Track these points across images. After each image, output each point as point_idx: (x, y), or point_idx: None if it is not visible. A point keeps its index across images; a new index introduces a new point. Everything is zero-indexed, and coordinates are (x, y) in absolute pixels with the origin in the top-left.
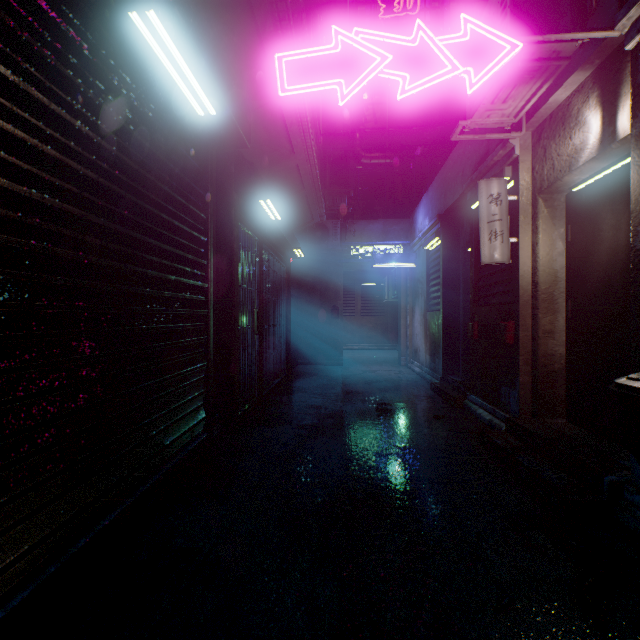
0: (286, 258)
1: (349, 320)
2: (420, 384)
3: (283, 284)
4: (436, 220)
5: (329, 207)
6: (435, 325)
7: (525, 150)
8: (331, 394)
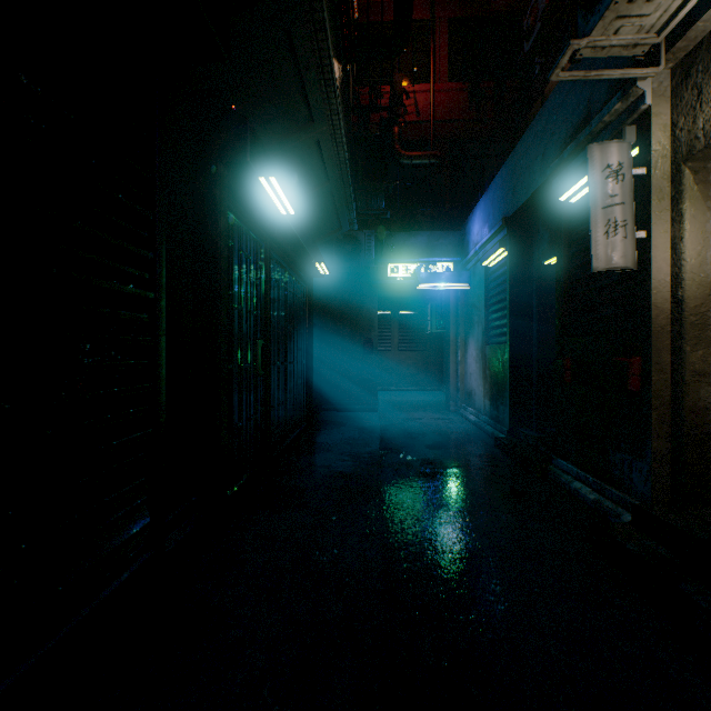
0: (306, 276)
1: (385, 356)
2: (479, 438)
3: (302, 309)
4: (501, 225)
5: (361, 210)
6: (498, 362)
7: (660, 98)
8: (364, 454)
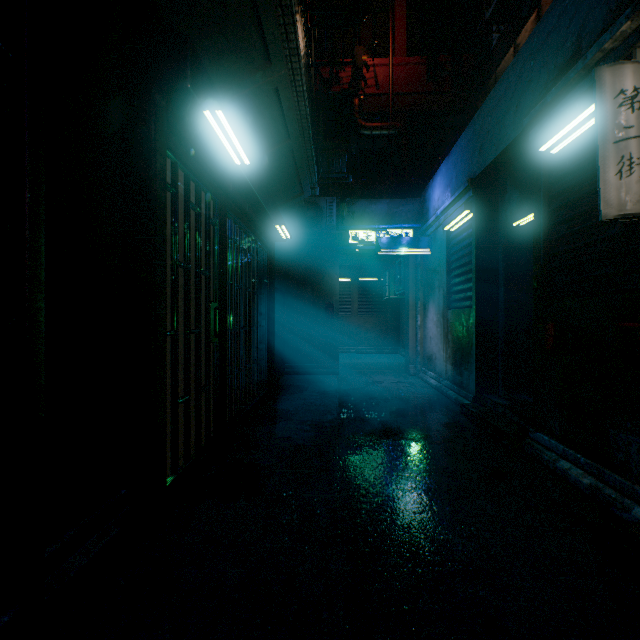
0: (267, 239)
1: (345, 320)
2: (443, 404)
3: (263, 273)
4: (467, 186)
5: (323, 174)
6: (462, 327)
7: None
8: (326, 423)
